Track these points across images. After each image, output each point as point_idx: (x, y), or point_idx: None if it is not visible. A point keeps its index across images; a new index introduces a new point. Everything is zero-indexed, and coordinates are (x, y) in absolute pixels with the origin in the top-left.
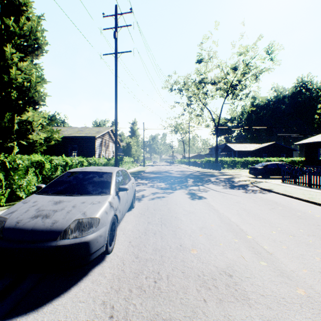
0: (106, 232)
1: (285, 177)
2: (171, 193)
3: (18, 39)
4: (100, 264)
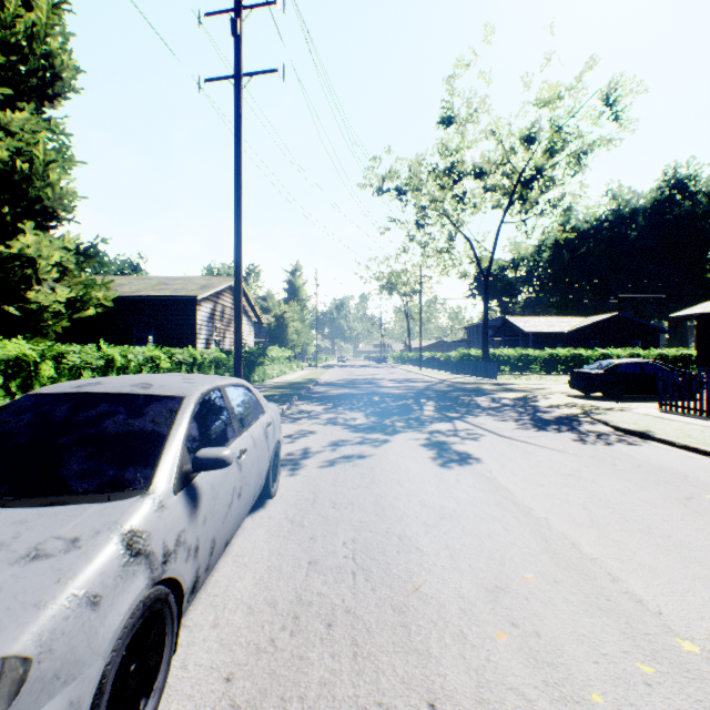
0: None
1: (670, 397)
2: (383, 445)
3: (3, 56)
4: None
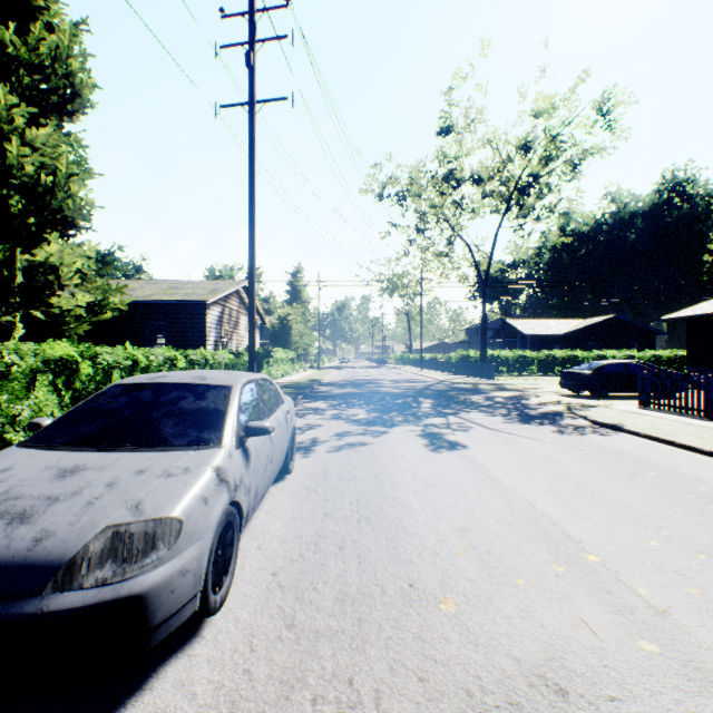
0: (200, 560)
1: (648, 395)
2: (383, 435)
3: (27, 76)
4: (184, 648)
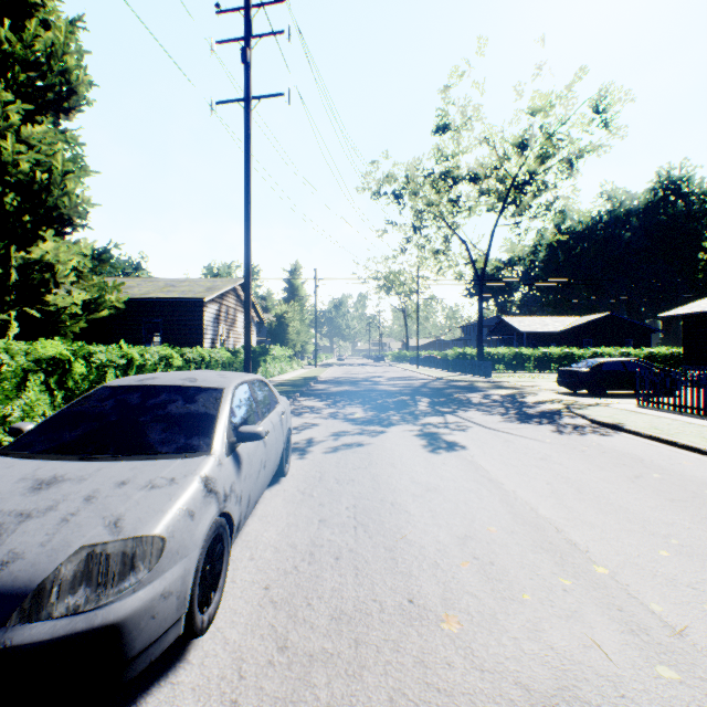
0: (185, 580)
1: (647, 393)
2: (380, 435)
3: (23, 73)
4: (167, 674)
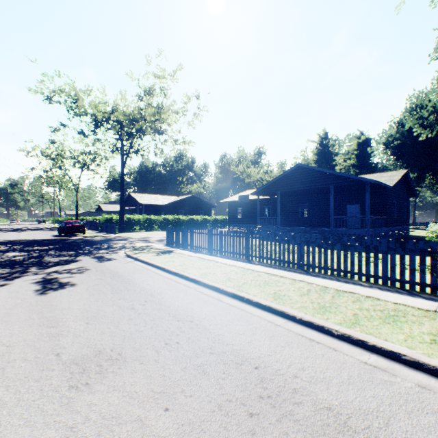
0: None
1: None
2: (9, 232)
3: None
4: None
